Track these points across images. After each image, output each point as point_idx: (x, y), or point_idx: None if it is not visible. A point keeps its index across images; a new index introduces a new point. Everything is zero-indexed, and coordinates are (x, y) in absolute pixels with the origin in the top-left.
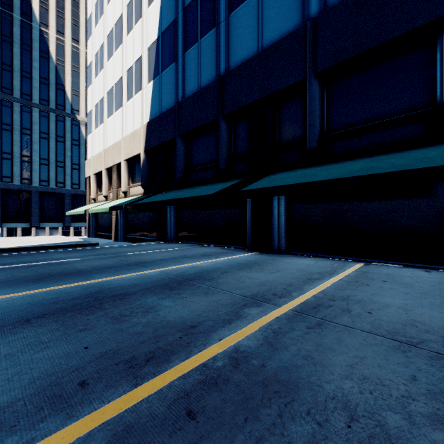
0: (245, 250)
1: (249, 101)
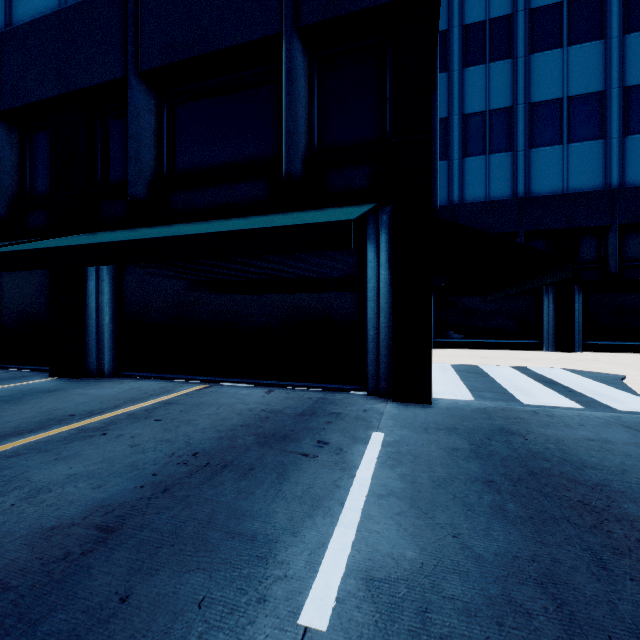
0: (44, 374)
1: (42, 95)
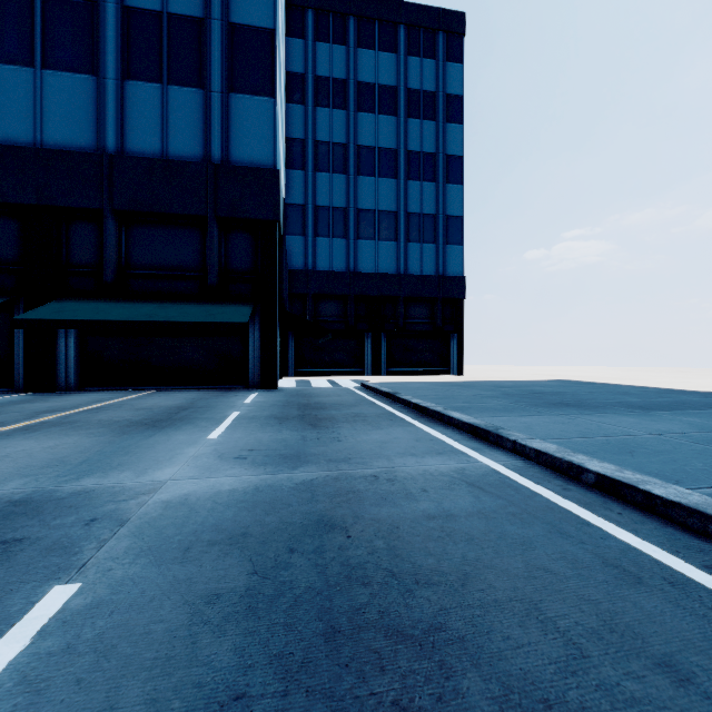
0: (13, 392)
1: (20, 201)
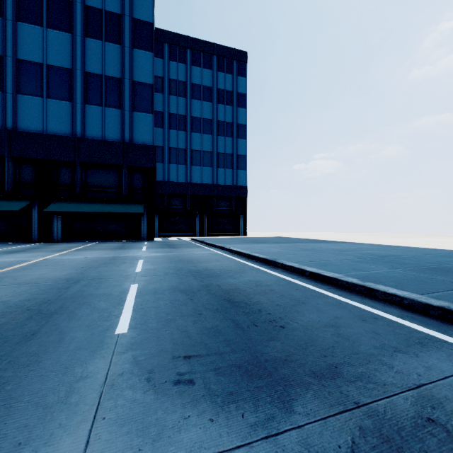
0: (32, 243)
1: (37, 157)
